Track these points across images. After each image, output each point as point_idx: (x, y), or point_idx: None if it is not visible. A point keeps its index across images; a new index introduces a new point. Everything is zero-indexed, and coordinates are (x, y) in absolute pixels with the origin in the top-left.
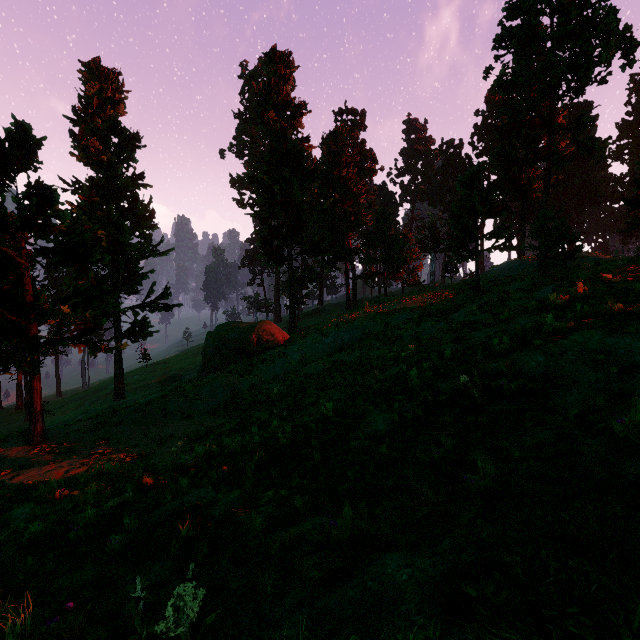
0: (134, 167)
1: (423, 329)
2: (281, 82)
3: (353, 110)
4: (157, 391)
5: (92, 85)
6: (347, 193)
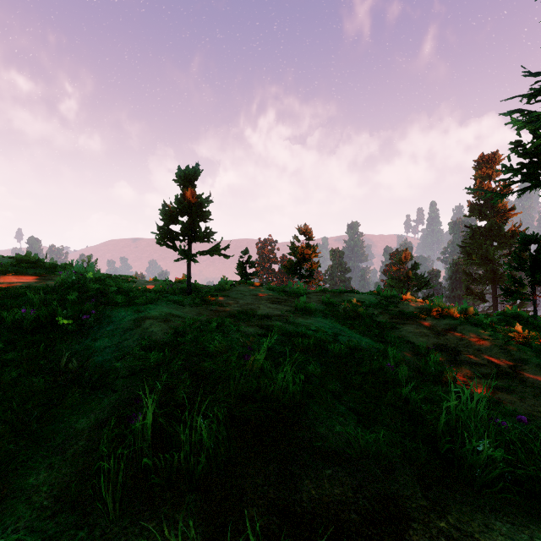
0: (506, 205)
1: None
2: None
3: None
4: None
5: (476, 172)
6: None
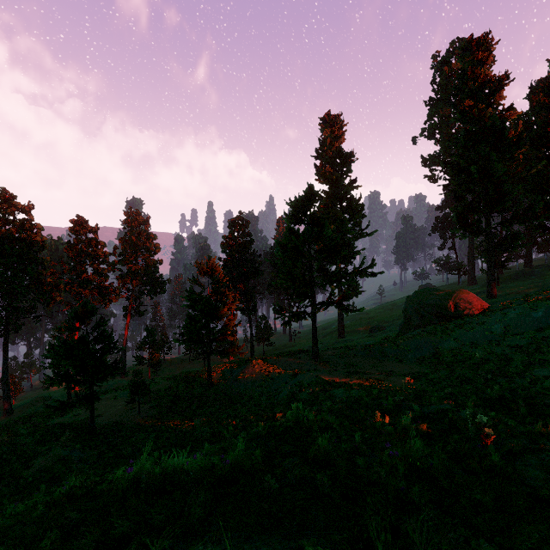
0: (350, 176)
1: None
2: (478, 68)
3: None
4: (367, 336)
5: (326, 131)
6: None
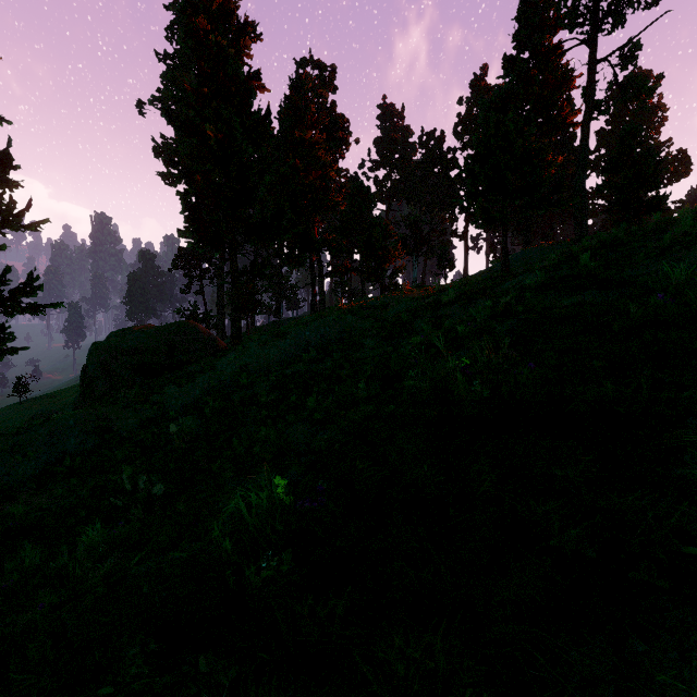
0: None
1: (448, 313)
2: None
3: (320, 63)
4: None
5: None
6: (313, 163)
